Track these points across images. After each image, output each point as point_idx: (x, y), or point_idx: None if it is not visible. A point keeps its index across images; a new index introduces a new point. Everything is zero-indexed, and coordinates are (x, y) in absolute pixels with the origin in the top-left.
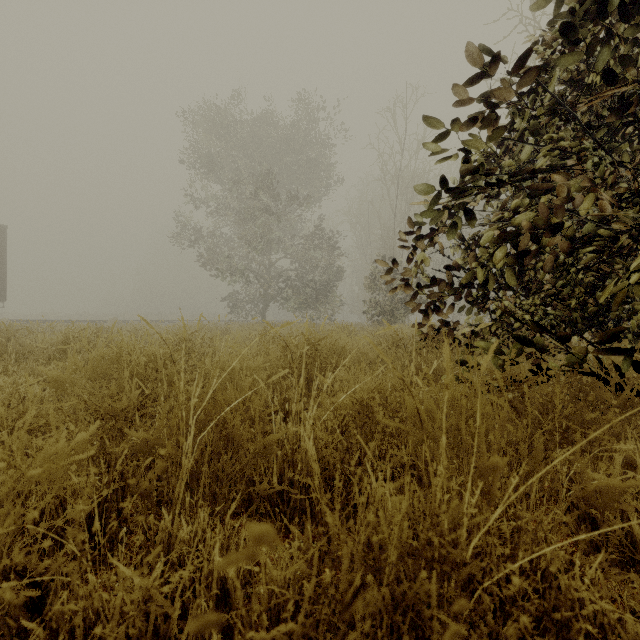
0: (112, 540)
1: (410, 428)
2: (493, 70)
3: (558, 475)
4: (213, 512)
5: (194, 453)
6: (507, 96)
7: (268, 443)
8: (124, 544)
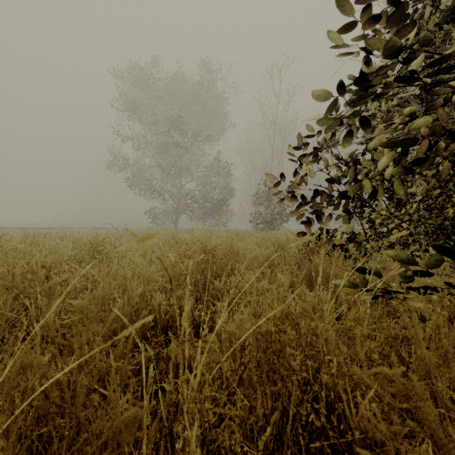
0: None
1: None
2: None
3: None
4: None
5: None
6: None
7: (128, 422)
8: None
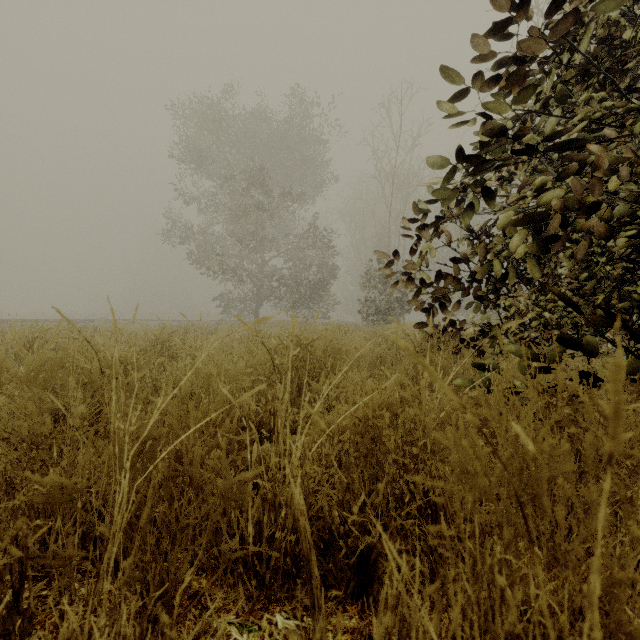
0: (8, 633)
1: (456, 487)
2: (520, 16)
3: (639, 528)
4: (163, 579)
5: (130, 504)
6: (535, 50)
7: (239, 484)
8: (38, 626)
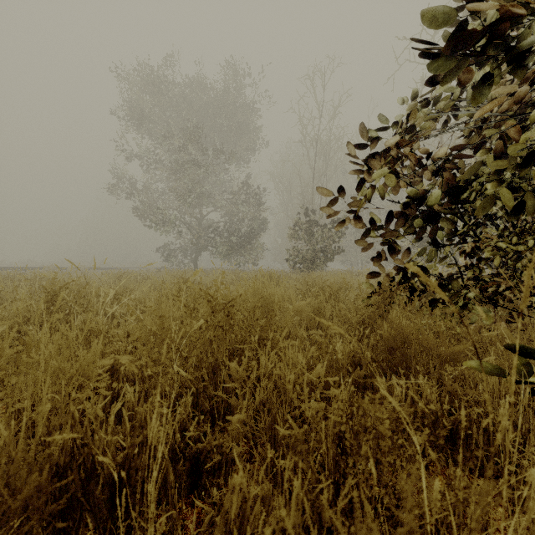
0: None
1: None
2: None
3: None
4: None
5: None
6: None
7: None
8: None
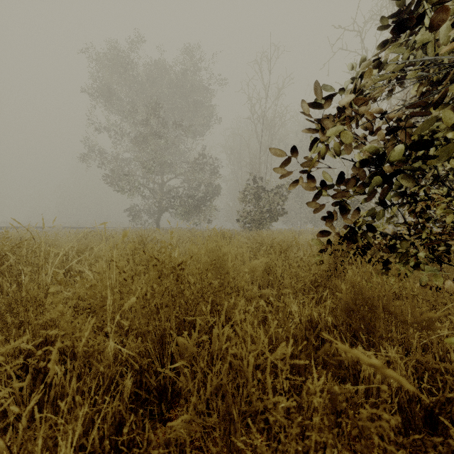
0: None
1: None
2: None
3: None
4: None
5: None
6: None
7: None
8: None
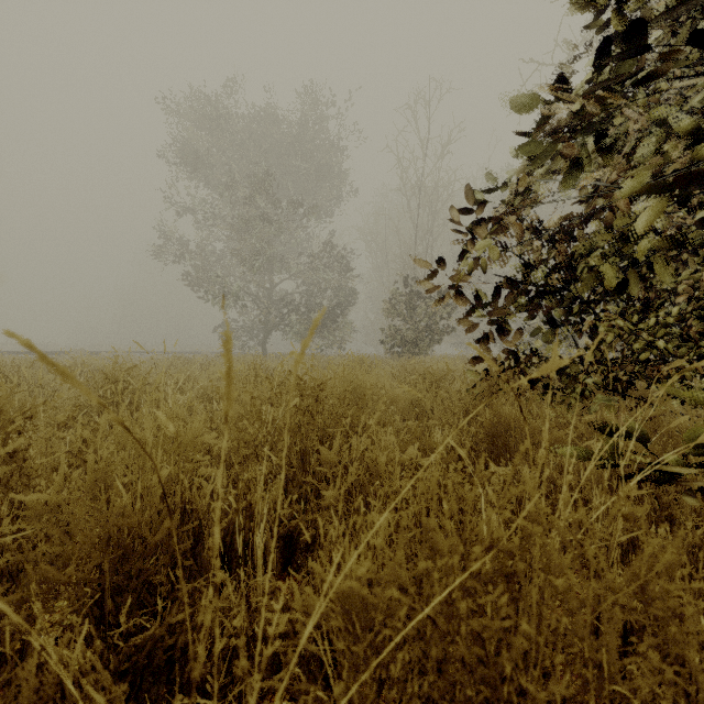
0: None
1: None
2: None
3: None
4: None
5: None
6: None
7: None
8: None
